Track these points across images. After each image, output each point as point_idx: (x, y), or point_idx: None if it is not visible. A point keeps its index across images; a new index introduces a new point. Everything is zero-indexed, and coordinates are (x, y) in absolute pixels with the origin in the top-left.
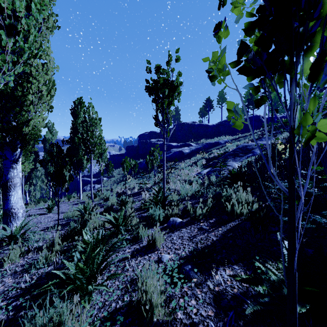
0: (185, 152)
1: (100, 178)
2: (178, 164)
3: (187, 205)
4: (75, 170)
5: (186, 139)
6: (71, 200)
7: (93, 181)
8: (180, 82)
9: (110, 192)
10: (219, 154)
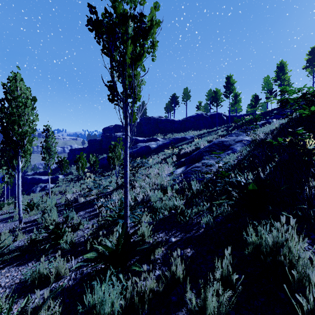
0: (152, 146)
1: (55, 175)
2: (146, 162)
3: (175, 269)
4: (8, 170)
5: (153, 134)
6: (4, 209)
7: (46, 179)
8: (157, 21)
9: (61, 196)
10: (190, 150)
